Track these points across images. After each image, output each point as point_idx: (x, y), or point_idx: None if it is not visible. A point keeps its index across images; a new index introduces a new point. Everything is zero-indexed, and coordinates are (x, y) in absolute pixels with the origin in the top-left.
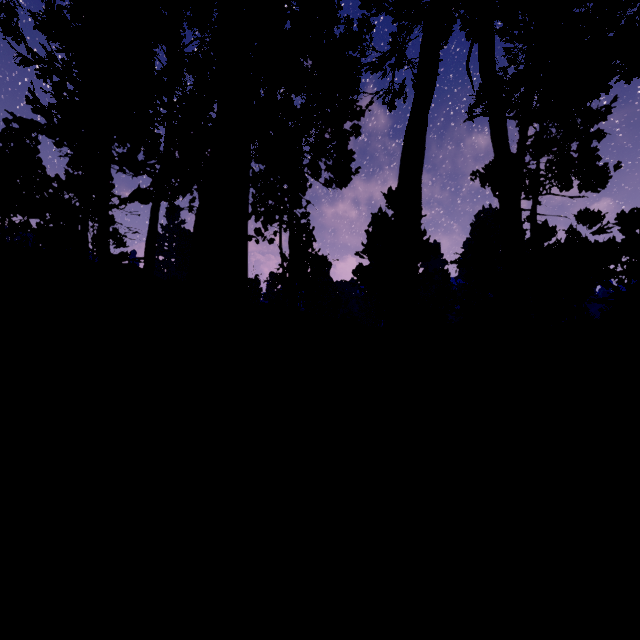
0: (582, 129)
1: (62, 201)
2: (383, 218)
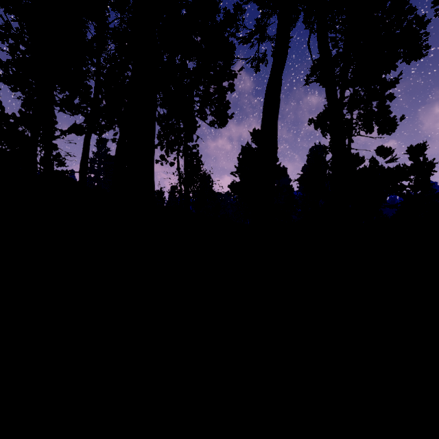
0: (380, 92)
1: (16, 131)
2: (249, 149)
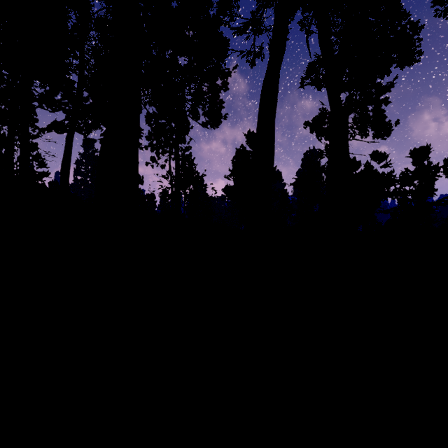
0: (376, 96)
1: None
2: (244, 152)
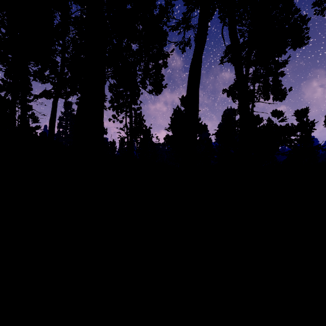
0: (274, 70)
1: None
2: (179, 111)
